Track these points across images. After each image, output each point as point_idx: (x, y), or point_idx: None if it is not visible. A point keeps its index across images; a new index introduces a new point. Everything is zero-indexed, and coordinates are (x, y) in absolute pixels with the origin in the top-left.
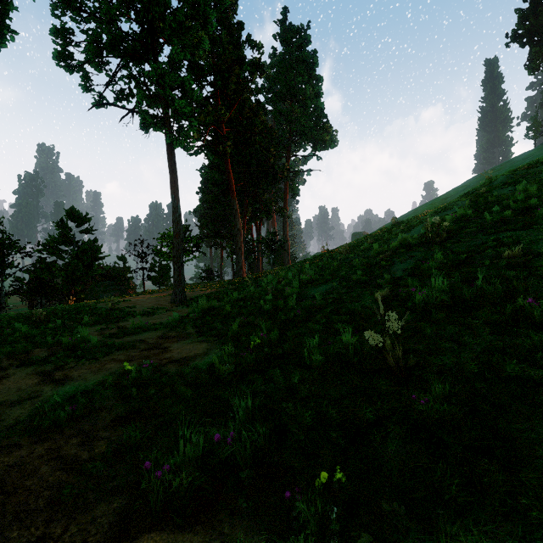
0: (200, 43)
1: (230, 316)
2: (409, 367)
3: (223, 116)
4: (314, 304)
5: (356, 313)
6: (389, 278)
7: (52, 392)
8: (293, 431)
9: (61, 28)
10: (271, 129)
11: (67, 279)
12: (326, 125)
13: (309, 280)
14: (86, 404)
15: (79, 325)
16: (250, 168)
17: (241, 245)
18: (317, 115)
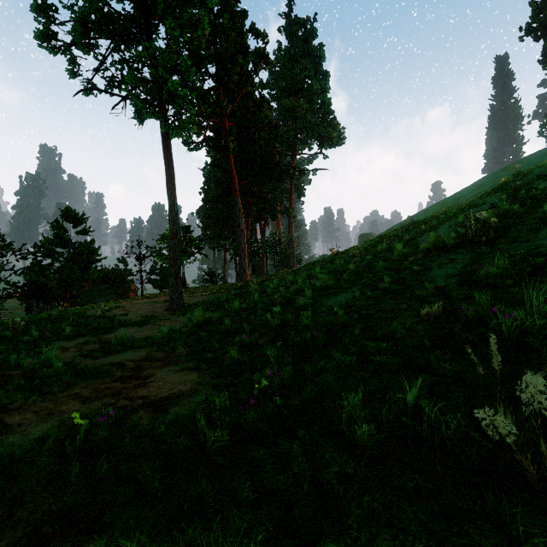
0: (199, 22)
1: (229, 332)
2: None
3: (225, 109)
4: (335, 320)
5: (400, 338)
6: (431, 288)
7: None
8: None
9: (43, 4)
10: (276, 125)
11: (62, 283)
12: (333, 121)
13: (323, 287)
14: (5, 484)
15: (58, 338)
16: (254, 165)
17: (244, 247)
18: (324, 112)
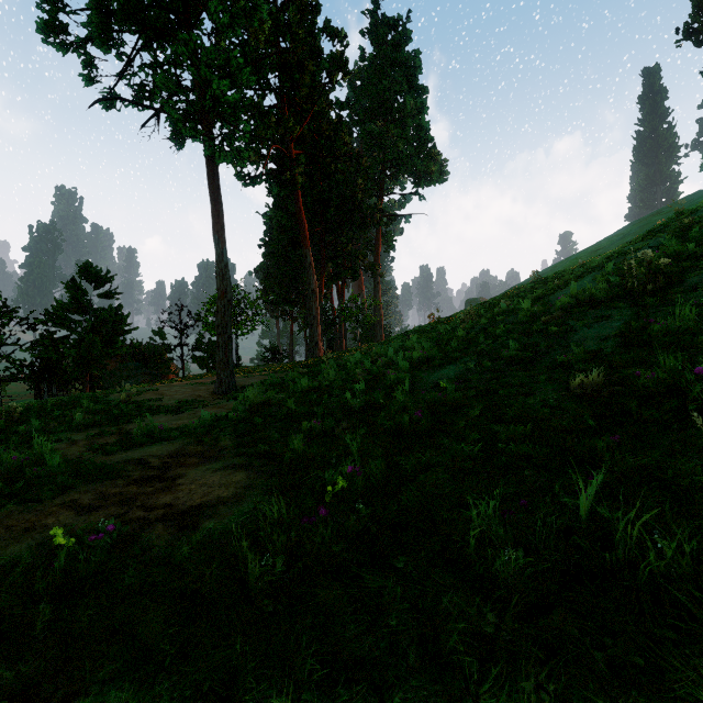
0: (255, 10)
1: (294, 418)
2: None
3: (291, 131)
4: (443, 398)
5: (542, 420)
6: (581, 352)
7: None
8: None
9: None
10: (357, 155)
11: (79, 360)
12: (432, 150)
13: (422, 358)
14: None
15: (65, 428)
16: (330, 207)
17: (316, 313)
18: (420, 139)
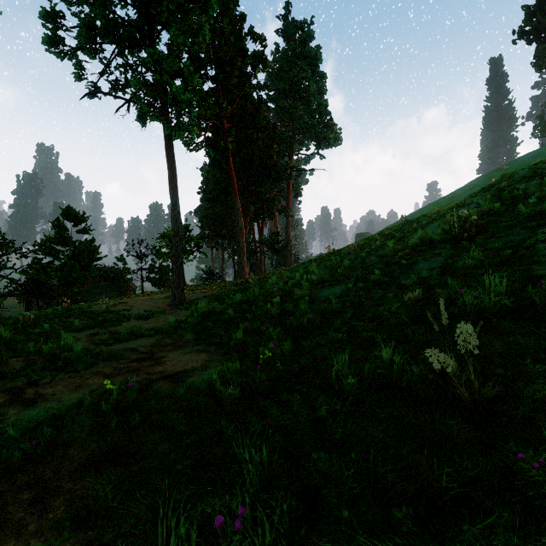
0: (200, 29)
1: (233, 321)
2: (486, 400)
3: (225, 111)
4: (329, 307)
5: (384, 319)
6: (415, 278)
7: (16, 417)
8: (331, 500)
9: (51, 11)
10: (273, 126)
11: (63, 280)
12: (330, 122)
13: (319, 281)
14: (53, 435)
15: (68, 330)
16: (252, 166)
17: (243, 245)
18: (321, 113)
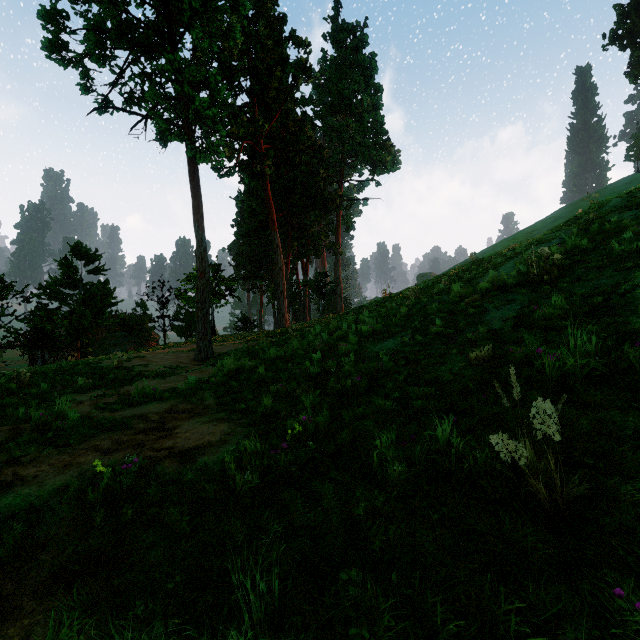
0: (230, 31)
1: (264, 382)
2: (571, 500)
3: (261, 129)
4: (379, 367)
5: (445, 383)
6: (484, 331)
7: None
8: None
9: (52, 10)
10: (320, 147)
11: (71, 330)
12: (387, 143)
13: (370, 332)
14: (25, 532)
15: (70, 390)
16: (295, 194)
17: (283, 288)
18: (376, 132)
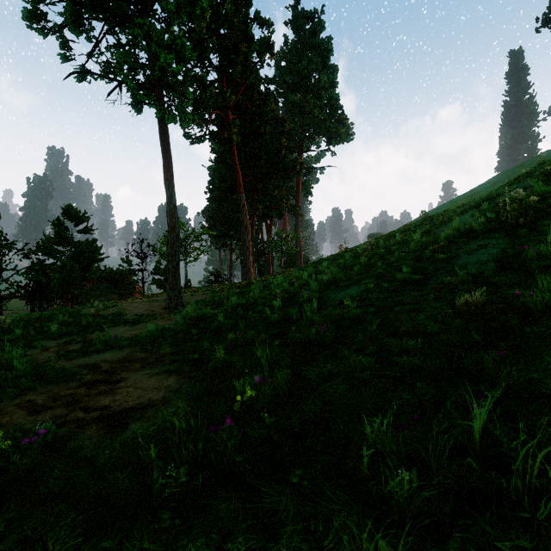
0: (197, 1)
1: (223, 330)
2: None
3: (228, 100)
4: (346, 314)
5: (432, 334)
6: (464, 275)
7: None
8: None
9: None
10: (282, 120)
11: (62, 282)
12: (341, 116)
13: (331, 280)
14: None
15: (42, 337)
16: (259, 161)
17: (249, 244)
18: (332, 107)
